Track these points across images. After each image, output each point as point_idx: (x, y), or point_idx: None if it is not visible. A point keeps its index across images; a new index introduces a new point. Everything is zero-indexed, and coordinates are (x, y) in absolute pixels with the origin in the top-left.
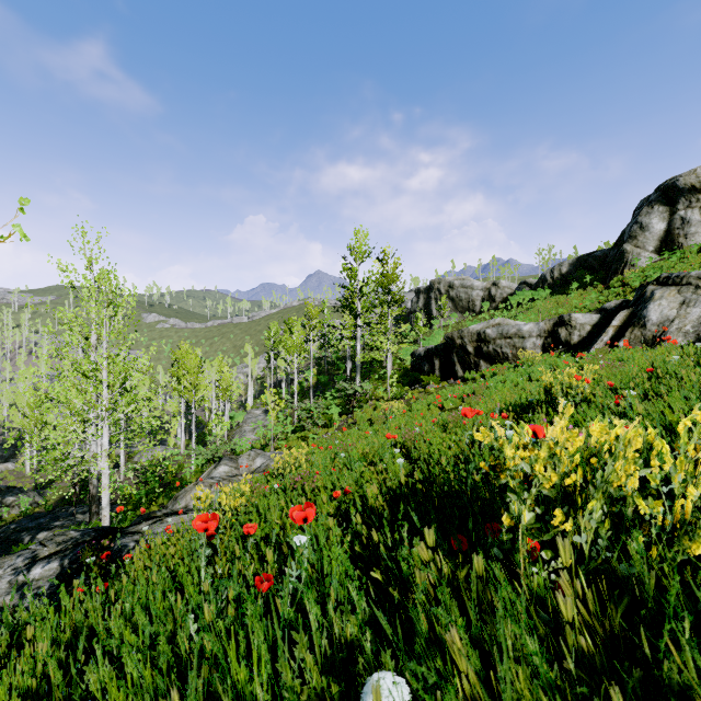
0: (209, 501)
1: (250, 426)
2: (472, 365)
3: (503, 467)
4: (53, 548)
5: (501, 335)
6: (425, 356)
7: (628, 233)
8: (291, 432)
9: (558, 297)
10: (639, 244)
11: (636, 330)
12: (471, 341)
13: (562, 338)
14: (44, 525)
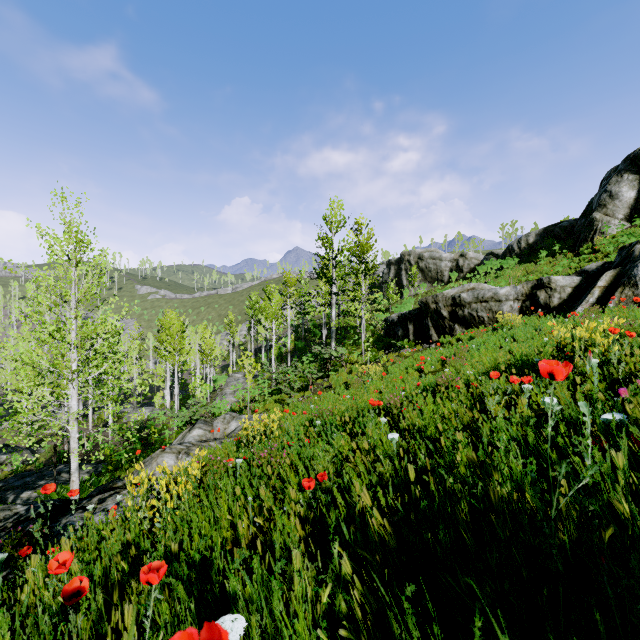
0: (146, 486)
1: (230, 389)
2: (447, 329)
3: None
4: None
5: (476, 299)
6: (399, 321)
7: (596, 202)
8: (269, 394)
9: (526, 265)
10: (608, 212)
11: (627, 289)
12: (446, 305)
13: (541, 301)
14: (29, 484)
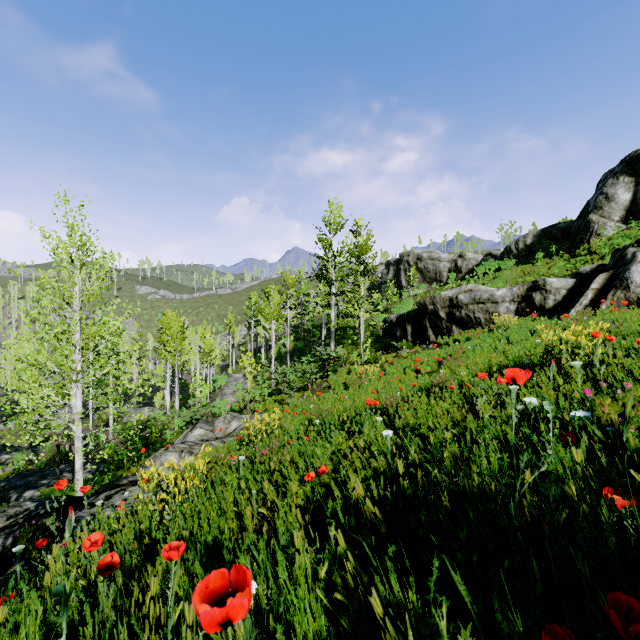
0: (156, 481)
1: (230, 389)
2: (444, 330)
3: None
4: (2, 522)
5: (473, 301)
6: (397, 322)
7: (593, 204)
8: (269, 394)
9: (523, 266)
10: (604, 214)
11: (619, 292)
12: (443, 306)
13: (536, 303)
14: (32, 483)
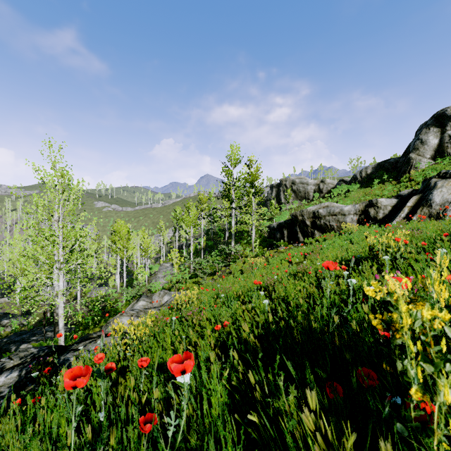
0: (122, 331)
1: (162, 274)
2: (309, 233)
3: (400, 326)
4: (16, 361)
5: (329, 213)
6: (277, 228)
7: (412, 146)
8: (189, 278)
9: (365, 189)
10: (420, 153)
11: (425, 208)
12: (309, 217)
13: (371, 215)
14: (25, 339)
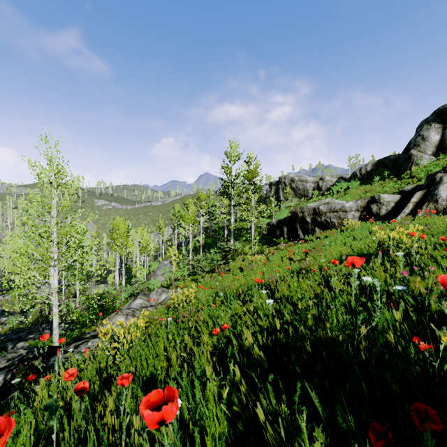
0: (110, 334)
1: (161, 271)
2: (310, 230)
3: None
4: (3, 363)
5: (330, 210)
6: (277, 225)
7: (413, 143)
8: (187, 275)
9: (365, 186)
10: (421, 150)
11: (431, 204)
12: (309, 214)
13: (373, 212)
14: (22, 337)
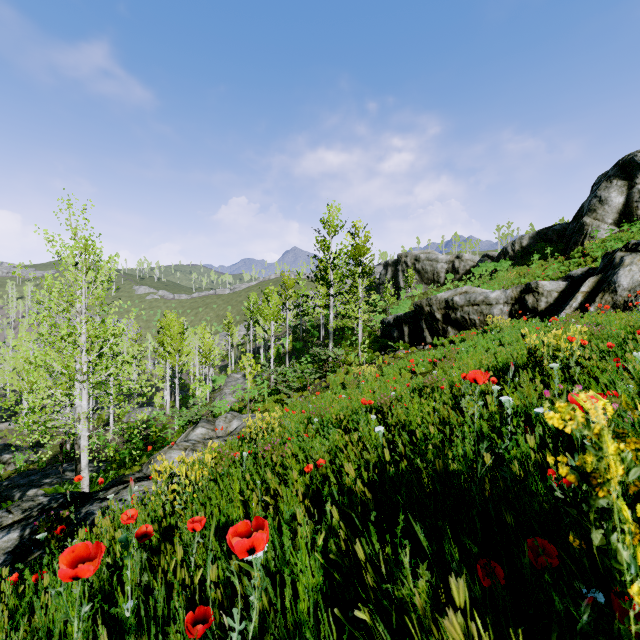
0: (168, 473)
1: (230, 389)
2: (440, 331)
3: (606, 476)
4: (17, 515)
5: (468, 302)
6: (394, 323)
7: (587, 207)
8: (268, 394)
9: (519, 268)
10: (598, 217)
11: (607, 295)
12: (439, 308)
13: (529, 305)
14: (34, 482)
